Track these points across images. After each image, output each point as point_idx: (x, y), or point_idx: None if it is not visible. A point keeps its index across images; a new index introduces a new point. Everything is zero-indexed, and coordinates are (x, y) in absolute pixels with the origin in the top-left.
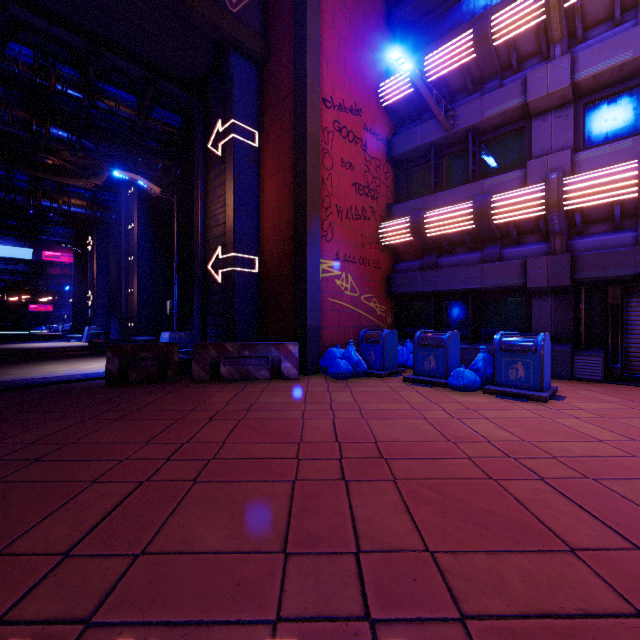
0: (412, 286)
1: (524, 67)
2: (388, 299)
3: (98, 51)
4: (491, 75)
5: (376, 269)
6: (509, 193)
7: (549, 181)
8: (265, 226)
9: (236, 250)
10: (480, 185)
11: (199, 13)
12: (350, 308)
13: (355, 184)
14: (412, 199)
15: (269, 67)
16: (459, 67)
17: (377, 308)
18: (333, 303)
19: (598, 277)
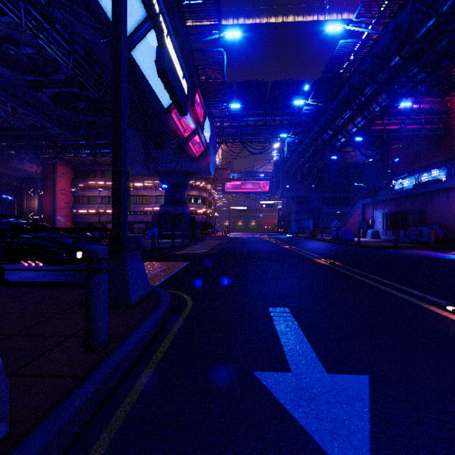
0: (78, 220)
1: (96, 189)
2: (73, 222)
3: (5, 175)
4: (91, 188)
5: (70, 217)
6: (92, 208)
7: (96, 208)
8: (44, 209)
9: (38, 214)
10: (89, 205)
11: (33, 176)
12: (64, 224)
13: (65, 202)
14: (78, 204)
15: (46, 180)
16: (85, 186)
17: (70, 224)
18: (60, 224)
19: (102, 221)
